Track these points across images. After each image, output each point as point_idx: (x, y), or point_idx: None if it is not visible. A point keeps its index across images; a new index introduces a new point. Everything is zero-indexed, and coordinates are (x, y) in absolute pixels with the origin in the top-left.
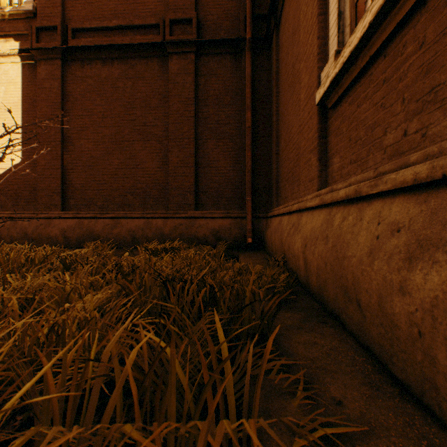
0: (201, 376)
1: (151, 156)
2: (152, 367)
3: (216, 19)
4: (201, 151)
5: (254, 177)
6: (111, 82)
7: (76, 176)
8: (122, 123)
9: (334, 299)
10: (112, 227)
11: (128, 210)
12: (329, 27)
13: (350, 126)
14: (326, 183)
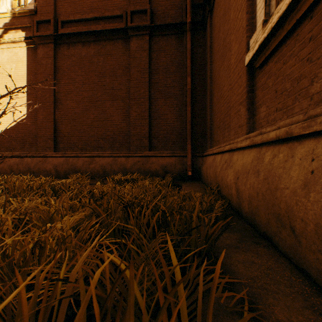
0: (156, 289)
1: (117, 112)
2: (113, 288)
3: (164, 9)
4: (153, 107)
5: (193, 126)
6: (88, 58)
7: (64, 126)
8: (96, 88)
9: (266, 223)
10: (89, 163)
11: (100, 151)
12: (256, 3)
13: (276, 81)
14: (253, 128)
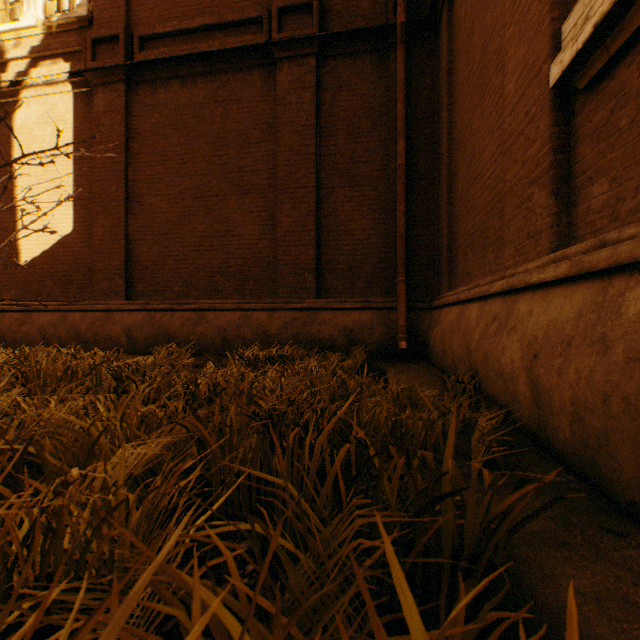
0: None
1: (250, 217)
2: None
3: (348, 1)
4: (325, 206)
5: (410, 245)
6: (193, 109)
7: (145, 250)
8: (209, 170)
9: None
10: (195, 323)
11: (217, 298)
12: None
13: None
14: (569, 237)
